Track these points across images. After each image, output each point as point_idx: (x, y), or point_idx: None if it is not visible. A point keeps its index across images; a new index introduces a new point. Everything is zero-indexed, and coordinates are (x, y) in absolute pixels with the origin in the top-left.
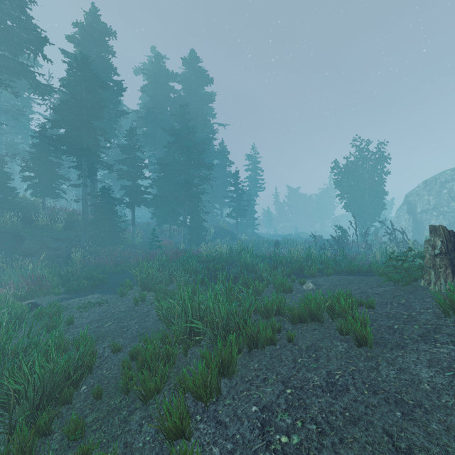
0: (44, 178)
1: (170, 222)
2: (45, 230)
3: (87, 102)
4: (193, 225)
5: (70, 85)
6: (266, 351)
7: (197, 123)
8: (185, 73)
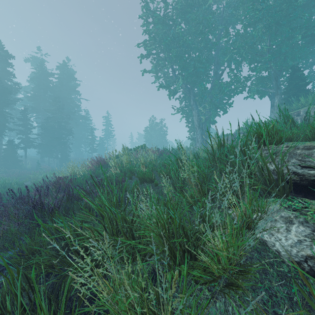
0: None
1: (49, 156)
2: None
3: (1, 100)
4: (62, 158)
5: None
6: None
7: (67, 102)
8: (60, 74)
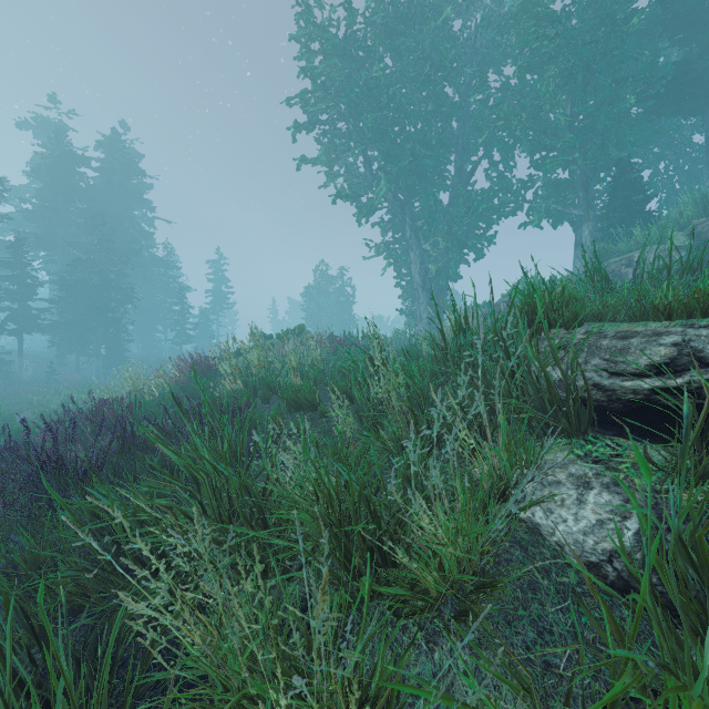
0: None
1: (78, 352)
2: None
3: None
4: (111, 355)
5: None
6: None
7: (123, 225)
8: (104, 159)
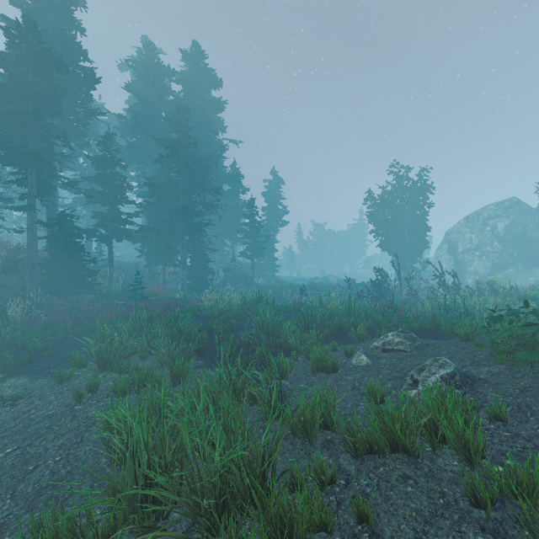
0: None
1: (165, 262)
2: None
3: (35, 87)
4: (195, 266)
5: (6, 61)
6: None
7: (202, 135)
8: (186, 70)
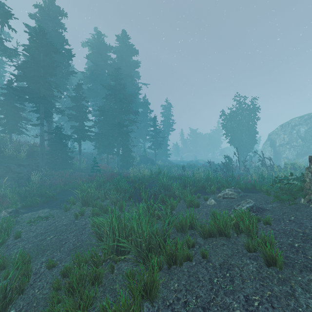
0: (10, 119)
1: (108, 152)
2: (11, 158)
3: (44, 62)
4: (124, 154)
5: (30, 49)
6: (183, 268)
7: (127, 82)
8: (119, 46)
